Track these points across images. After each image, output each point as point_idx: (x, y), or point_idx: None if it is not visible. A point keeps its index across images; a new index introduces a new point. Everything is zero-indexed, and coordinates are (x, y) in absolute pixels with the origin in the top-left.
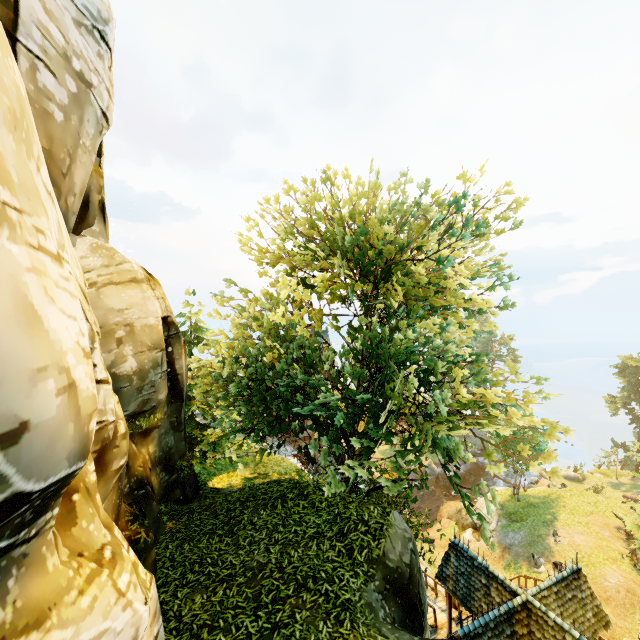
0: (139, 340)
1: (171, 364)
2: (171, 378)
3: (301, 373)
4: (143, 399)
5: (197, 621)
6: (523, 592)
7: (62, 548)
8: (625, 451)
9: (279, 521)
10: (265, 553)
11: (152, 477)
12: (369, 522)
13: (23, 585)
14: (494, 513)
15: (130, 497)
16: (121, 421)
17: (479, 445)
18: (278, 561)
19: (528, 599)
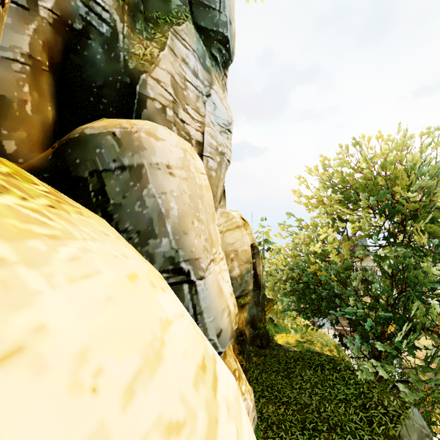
0: (240, 258)
1: (254, 269)
2: (254, 276)
3: (336, 285)
4: (242, 289)
5: (270, 419)
6: None
7: None
8: None
9: (318, 381)
10: (309, 398)
11: (246, 330)
12: (388, 408)
13: None
14: None
15: (237, 340)
16: (236, 307)
17: None
18: (317, 406)
19: None
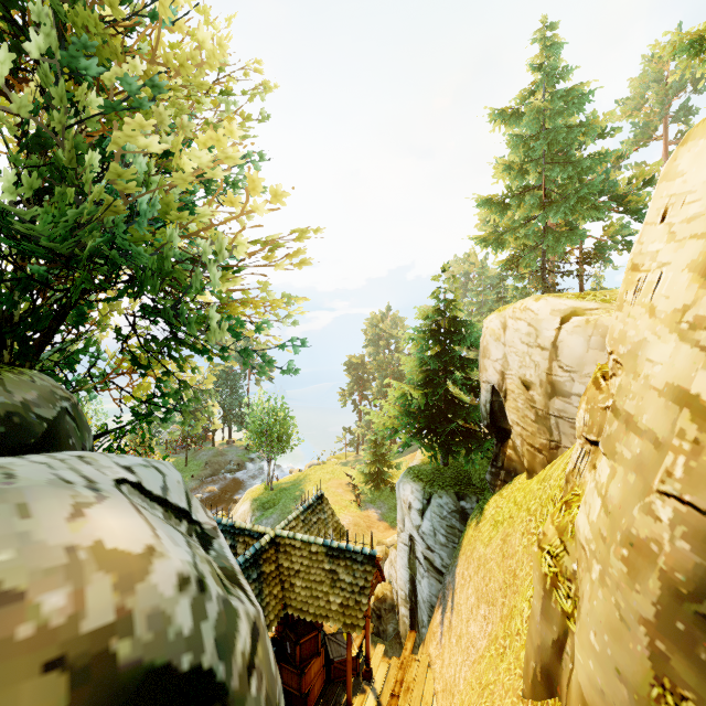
0: None
1: None
2: None
3: None
4: None
5: None
6: (272, 529)
7: None
8: (351, 434)
9: None
10: None
11: None
12: None
13: None
14: (249, 510)
15: None
16: None
17: (236, 460)
18: None
19: (277, 534)
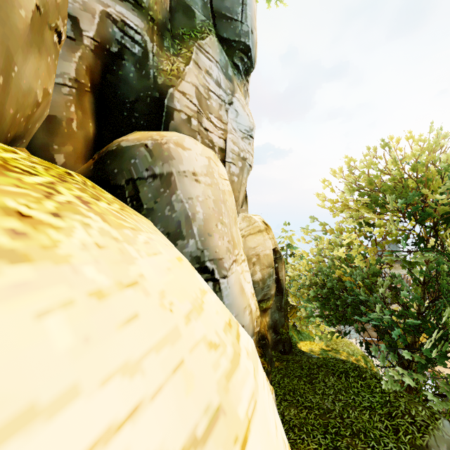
0: (262, 262)
1: (277, 273)
2: (277, 281)
3: (361, 291)
4: (264, 293)
5: (292, 421)
6: None
7: None
8: None
9: (342, 388)
10: (332, 403)
11: (268, 335)
12: (415, 417)
13: None
14: None
15: (259, 343)
16: (257, 309)
17: None
18: (340, 412)
19: None
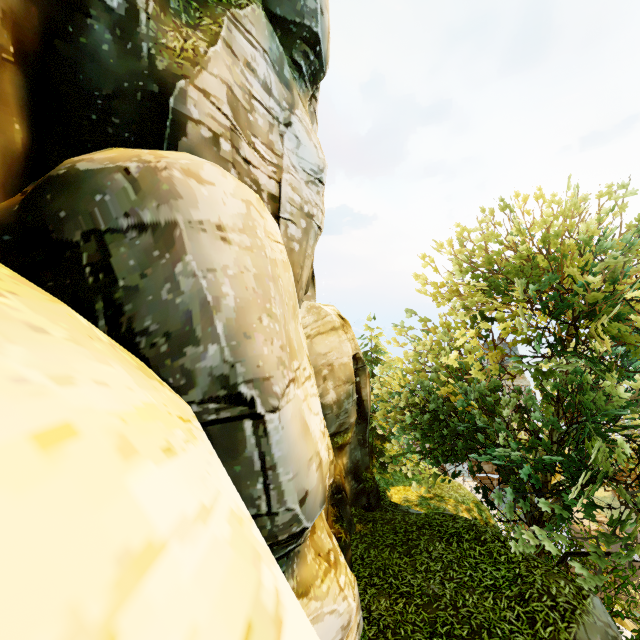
0: (337, 376)
1: (358, 391)
2: (358, 403)
3: (478, 415)
4: (340, 423)
5: (383, 620)
6: None
7: (311, 548)
8: None
9: (454, 559)
10: (440, 585)
11: (345, 484)
12: (557, 598)
13: (299, 568)
14: None
15: (332, 499)
16: (330, 450)
17: None
18: (452, 598)
19: None
